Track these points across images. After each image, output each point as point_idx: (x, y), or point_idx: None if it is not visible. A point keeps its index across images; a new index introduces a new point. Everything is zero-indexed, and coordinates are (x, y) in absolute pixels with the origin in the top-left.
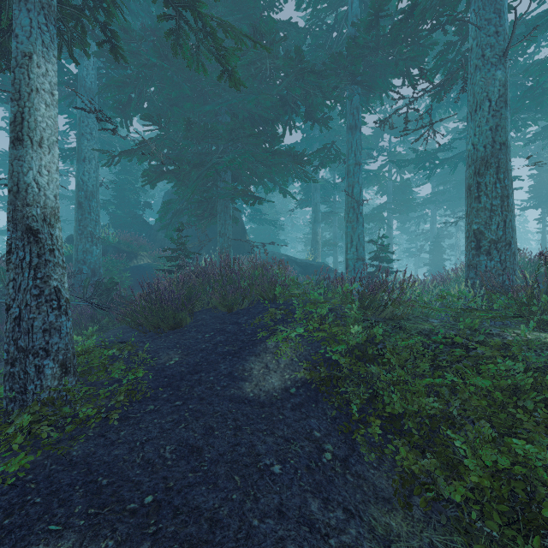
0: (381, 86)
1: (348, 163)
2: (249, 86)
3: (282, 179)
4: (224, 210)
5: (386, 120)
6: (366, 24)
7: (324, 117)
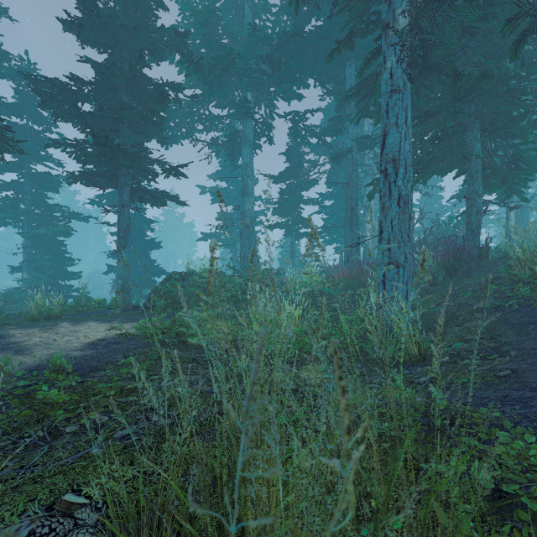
0: None
1: None
2: None
3: None
4: None
5: None
6: None
7: None
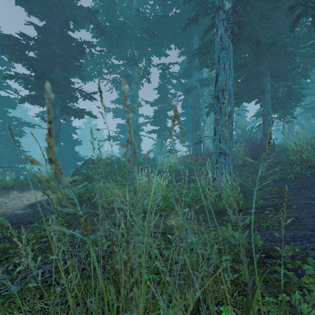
0: None
1: None
2: None
3: None
4: None
5: None
6: None
7: None
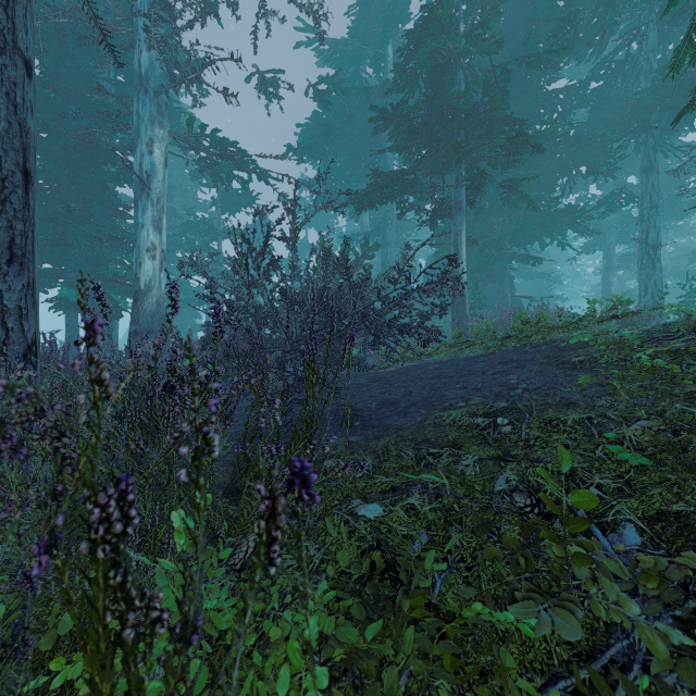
0: (686, 119)
1: (642, 207)
2: (528, 163)
3: (560, 234)
4: (502, 271)
5: (680, 168)
6: (650, 91)
7: (609, 169)
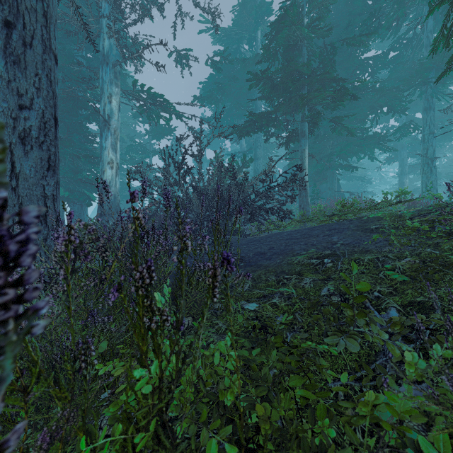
0: (452, 76)
1: (423, 133)
2: (349, 105)
3: (370, 151)
4: (332, 175)
5: (448, 108)
6: (428, 58)
7: (401, 109)
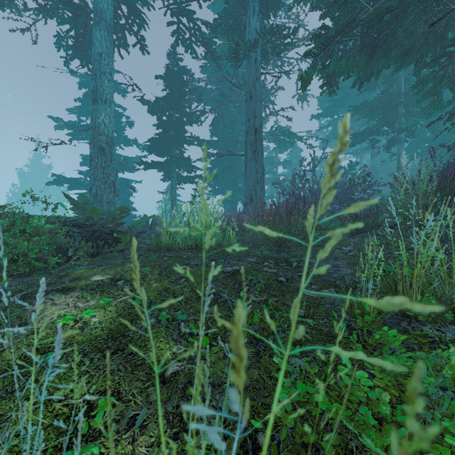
0: None
1: None
2: None
3: None
4: None
5: None
6: None
7: None
